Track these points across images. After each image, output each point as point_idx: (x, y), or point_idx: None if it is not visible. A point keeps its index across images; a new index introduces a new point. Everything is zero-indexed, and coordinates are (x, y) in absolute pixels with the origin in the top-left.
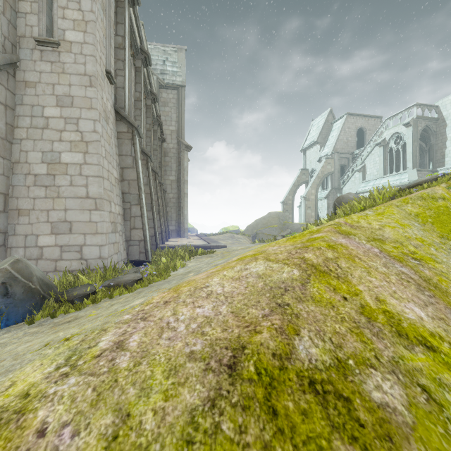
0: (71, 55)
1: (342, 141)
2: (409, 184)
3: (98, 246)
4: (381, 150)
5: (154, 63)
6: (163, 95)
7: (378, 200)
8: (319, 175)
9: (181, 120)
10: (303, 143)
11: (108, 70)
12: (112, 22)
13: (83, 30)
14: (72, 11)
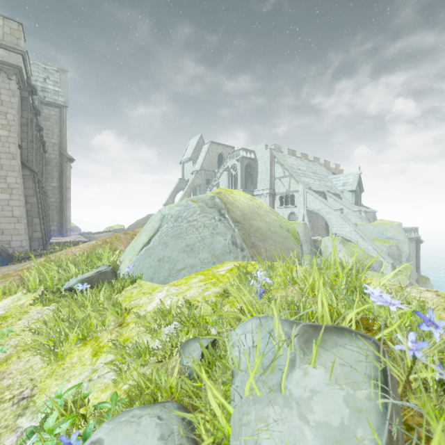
0: (1, 142)
1: (208, 161)
2: None
3: (20, 241)
4: (227, 174)
5: (34, 78)
6: (44, 111)
7: None
8: (190, 186)
9: (64, 135)
10: (182, 157)
11: (20, 144)
12: (20, 111)
13: (8, 130)
14: (1, 119)
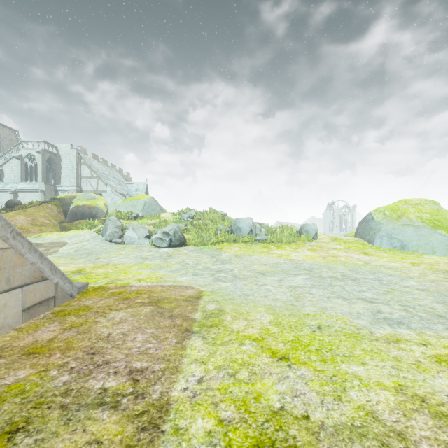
0: None
1: None
2: (45, 201)
3: None
4: (19, 162)
5: None
6: None
7: (36, 205)
8: None
9: None
10: None
11: None
12: None
13: None
14: None
